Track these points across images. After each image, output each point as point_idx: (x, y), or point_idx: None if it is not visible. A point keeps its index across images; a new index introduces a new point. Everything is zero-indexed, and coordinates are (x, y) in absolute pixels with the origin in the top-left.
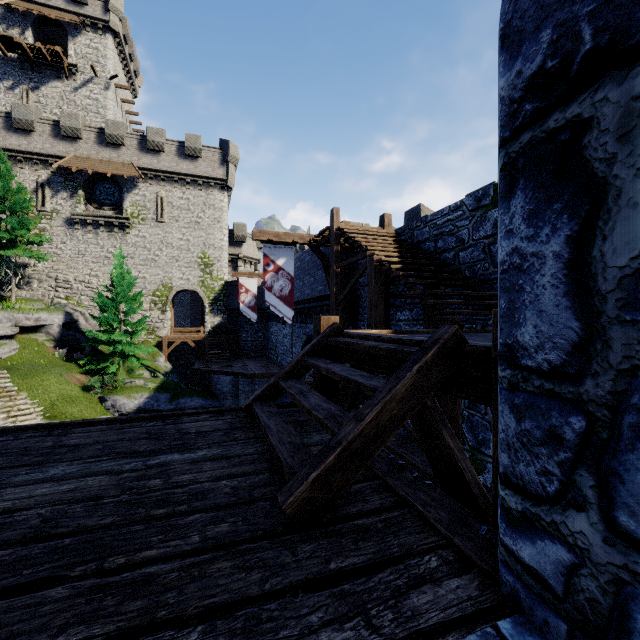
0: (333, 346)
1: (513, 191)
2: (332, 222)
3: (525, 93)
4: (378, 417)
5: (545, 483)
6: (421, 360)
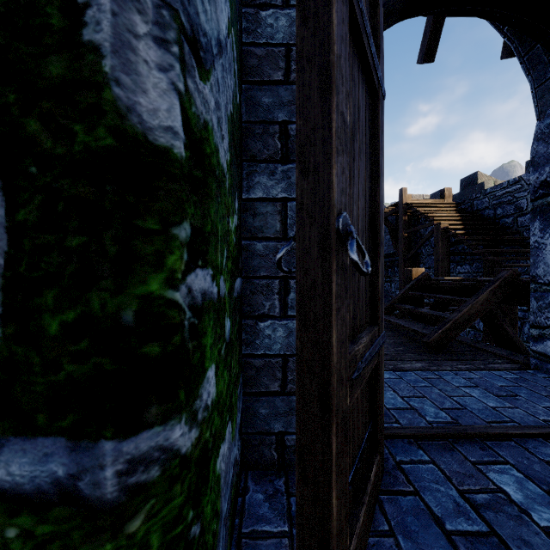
0: (424, 286)
1: (535, 219)
2: (400, 199)
3: (539, 186)
4: (469, 310)
5: (546, 321)
6: (491, 286)
